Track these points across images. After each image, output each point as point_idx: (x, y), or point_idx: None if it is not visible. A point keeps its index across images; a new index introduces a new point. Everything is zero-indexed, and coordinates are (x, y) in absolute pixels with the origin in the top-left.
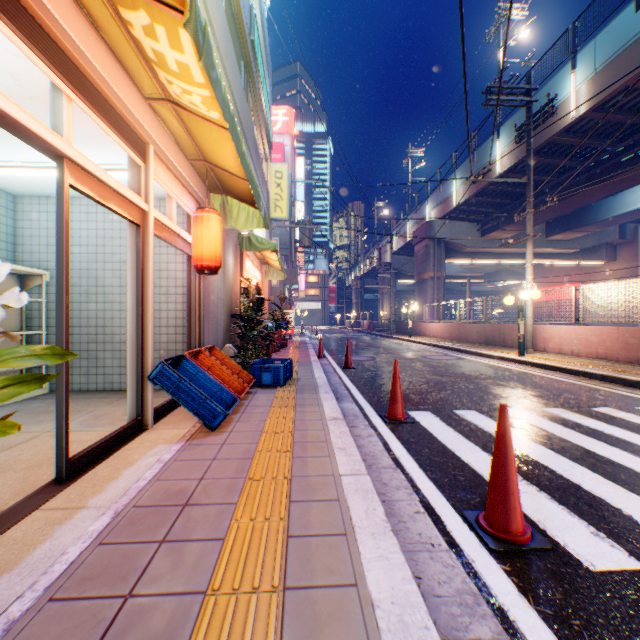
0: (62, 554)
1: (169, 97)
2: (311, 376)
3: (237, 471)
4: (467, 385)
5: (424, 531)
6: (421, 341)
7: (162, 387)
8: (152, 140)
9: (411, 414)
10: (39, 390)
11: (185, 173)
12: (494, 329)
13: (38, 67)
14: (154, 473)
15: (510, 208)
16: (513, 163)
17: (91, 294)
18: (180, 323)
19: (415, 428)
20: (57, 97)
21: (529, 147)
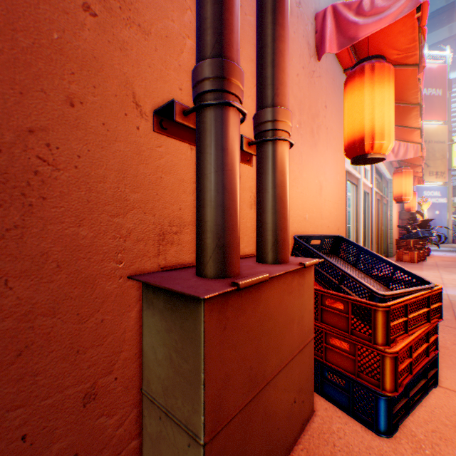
0: None
1: None
2: None
3: None
4: None
5: None
6: None
7: None
8: None
9: None
10: None
11: None
12: None
13: None
14: None
15: None
16: None
17: None
18: None
19: None
20: None
21: None
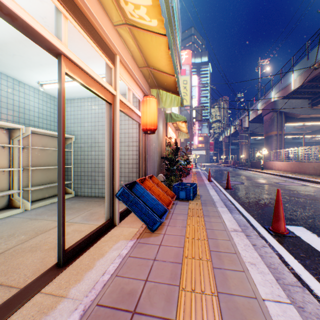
0: None
1: (127, 21)
2: (208, 194)
3: (171, 276)
4: None
5: None
6: (270, 173)
7: (123, 202)
8: (118, 52)
9: (289, 229)
10: (70, 195)
11: (137, 75)
12: None
13: None
14: (114, 268)
15: None
16: None
17: (92, 147)
18: (134, 162)
19: (299, 243)
20: (58, 17)
21: None
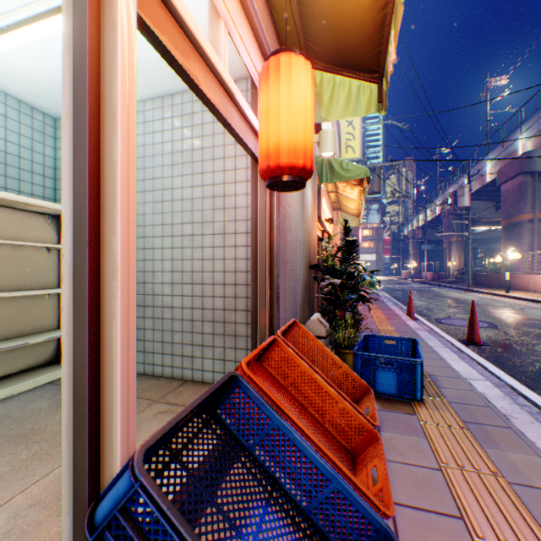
0: None
1: None
2: (449, 370)
3: None
4: None
5: None
6: (534, 298)
7: None
8: None
9: None
10: None
11: None
12: None
13: None
14: None
15: None
16: None
17: None
18: (241, 279)
19: None
20: None
21: None
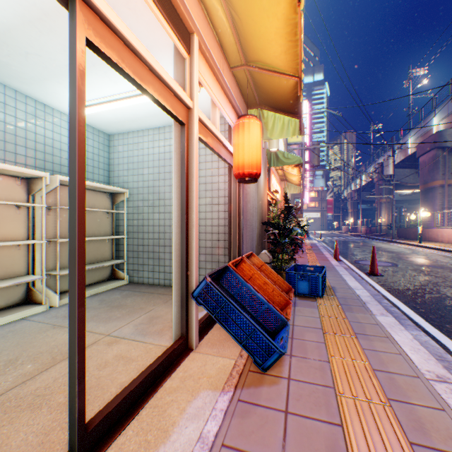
0: None
1: None
2: (345, 285)
3: None
4: None
5: None
6: (437, 247)
7: (205, 308)
8: (195, 28)
9: None
10: (121, 281)
11: (227, 81)
12: None
13: None
14: None
15: None
16: None
17: (155, 206)
18: (221, 230)
19: None
20: None
21: None
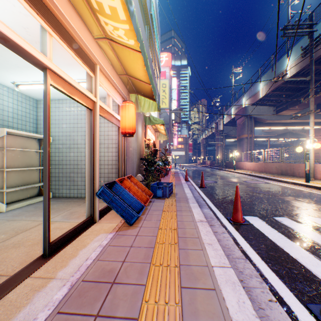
0: (33, 319)
1: (107, 36)
2: (183, 192)
3: (145, 257)
4: (277, 200)
5: (281, 320)
6: (241, 172)
7: (103, 199)
8: (98, 62)
9: (246, 218)
10: None
11: (116, 82)
12: (287, 166)
13: (30, 13)
14: (96, 254)
15: (294, 97)
16: (298, 70)
17: (71, 148)
18: (114, 163)
19: (251, 229)
20: (44, 34)
21: (311, 58)
